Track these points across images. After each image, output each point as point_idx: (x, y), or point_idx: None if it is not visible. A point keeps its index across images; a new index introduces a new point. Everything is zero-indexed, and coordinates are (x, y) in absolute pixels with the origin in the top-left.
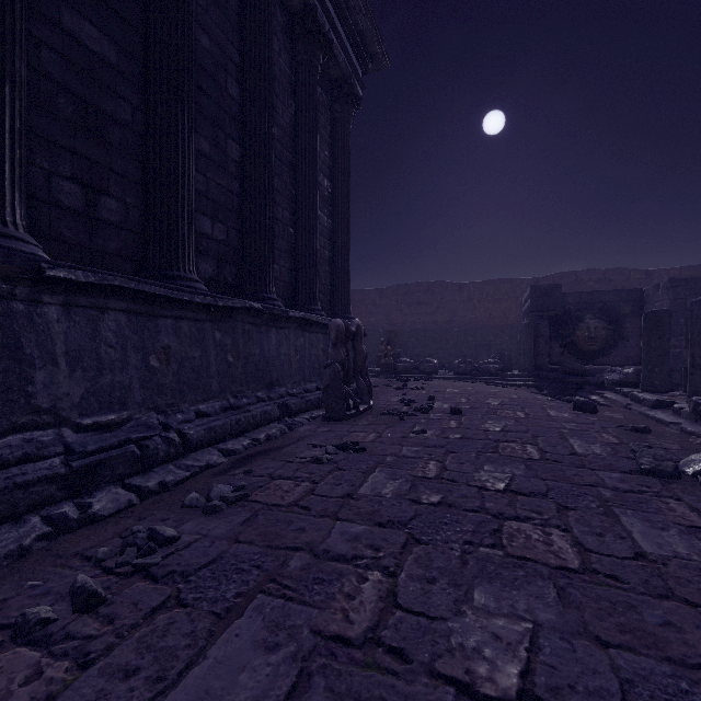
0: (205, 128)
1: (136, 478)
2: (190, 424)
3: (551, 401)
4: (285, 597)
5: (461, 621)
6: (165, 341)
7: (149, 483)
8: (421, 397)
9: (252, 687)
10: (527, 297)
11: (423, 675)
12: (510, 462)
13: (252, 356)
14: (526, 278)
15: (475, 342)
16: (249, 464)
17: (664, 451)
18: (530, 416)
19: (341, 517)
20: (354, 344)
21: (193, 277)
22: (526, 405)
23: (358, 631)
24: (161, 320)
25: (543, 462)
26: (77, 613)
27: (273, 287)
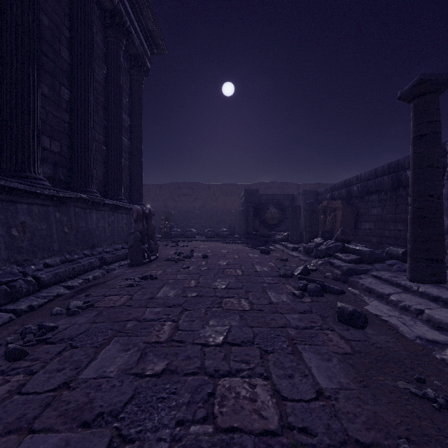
0: (45, 78)
1: (8, 305)
2: (41, 271)
3: (251, 250)
4: (128, 336)
5: (204, 330)
6: (22, 218)
7: (21, 307)
8: (186, 250)
9: (122, 361)
10: (243, 195)
11: (190, 344)
12: (229, 277)
13: (80, 228)
14: (243, 184)
15: (217, 219)
16: (86, 292)
17: (289, 267)
18: (240, 257)
19: (149, 306)
20: (147, 220)
21: (41, 177)
22: (239, 252)
23: (164, 339)
24: (19, 205)
25: (243, 276)
26: (12, 362)
27: (93, 184)
